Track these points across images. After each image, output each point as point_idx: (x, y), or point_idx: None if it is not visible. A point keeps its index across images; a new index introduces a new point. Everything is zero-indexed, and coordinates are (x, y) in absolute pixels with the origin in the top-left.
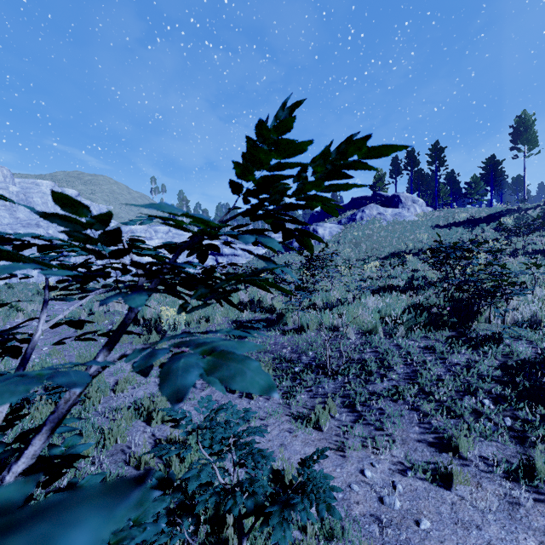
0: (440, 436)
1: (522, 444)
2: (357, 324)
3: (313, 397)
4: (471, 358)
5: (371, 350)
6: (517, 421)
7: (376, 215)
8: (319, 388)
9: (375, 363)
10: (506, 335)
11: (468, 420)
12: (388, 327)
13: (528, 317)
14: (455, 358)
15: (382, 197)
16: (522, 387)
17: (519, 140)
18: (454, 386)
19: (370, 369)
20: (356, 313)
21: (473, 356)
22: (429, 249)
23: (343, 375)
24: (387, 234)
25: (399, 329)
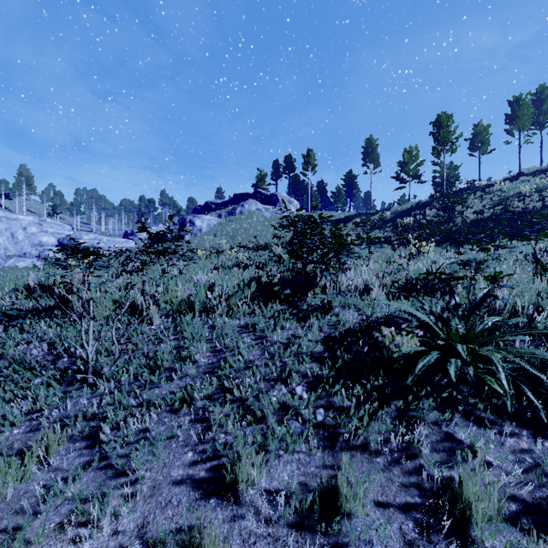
0: (220, 463)
1: (332, 449)
2: (167, 304)
3: (36, 429)
4: (295, 333)
5: (176, 336)
6: (331, 412)
7: (255, 210)
8: (54, 411)
9: (174, 354)
10: (336, 304)
11: (272, 422)
12: (212, 305)
13: (361, 287)
14: (276, 335)
15: (262, 196)
16: (343, 363)
17: (368, 159)
18: (263, 373)
19: (159, 364)
20: (176, 291)
21: (298, 330)
22: (281, 225)
23: (114, 381)
24: (263, 229)
25: (220, 306)
